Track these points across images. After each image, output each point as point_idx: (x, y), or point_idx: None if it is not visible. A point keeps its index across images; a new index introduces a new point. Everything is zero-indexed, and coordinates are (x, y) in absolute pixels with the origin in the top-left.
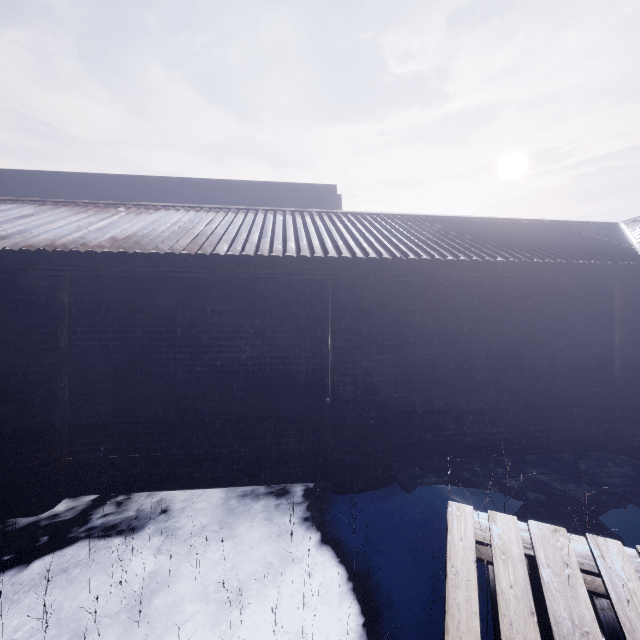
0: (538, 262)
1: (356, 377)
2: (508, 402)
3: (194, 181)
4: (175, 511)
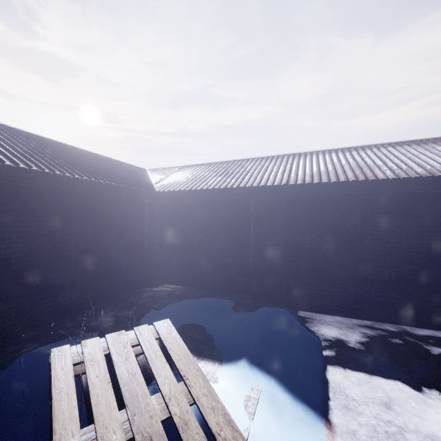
0: (109, 184)
1: None
2: (91, 273)
3: None
4: None
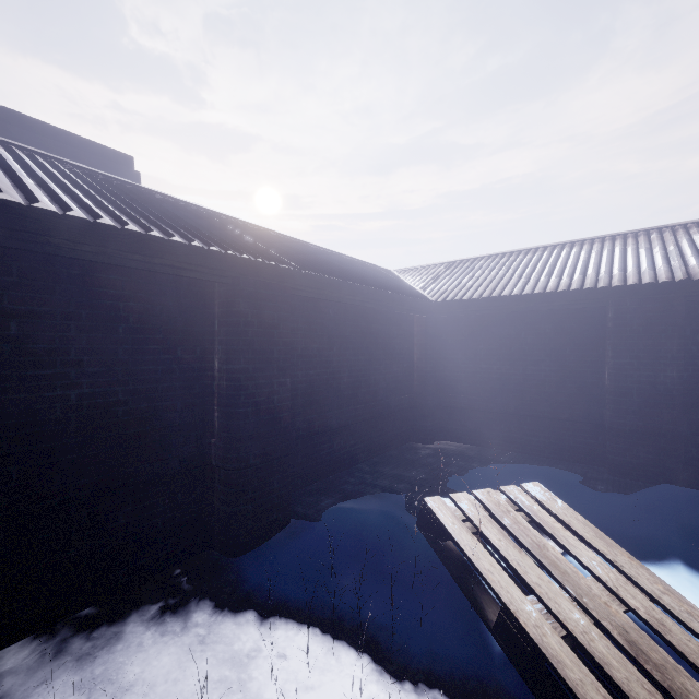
0: (386, 292)
1: (258, 406)
2: (363, 415)
3: None
4: None
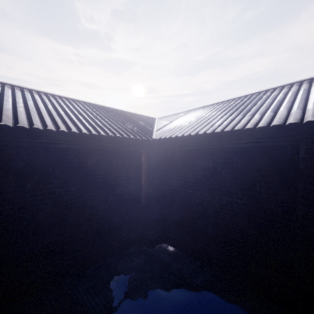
0: (88, 134)
1: None
2: (71, 236)
3: None
4: None
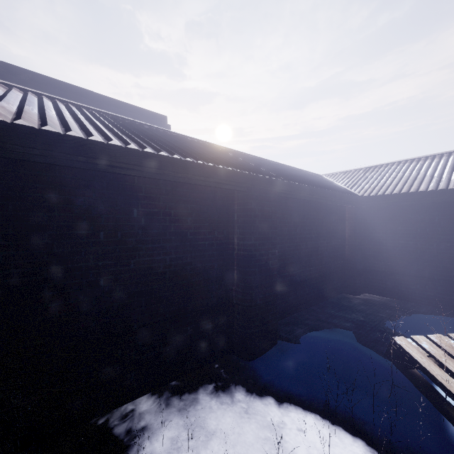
0: (330, 191)
1: (261, 267)
2: (314, 274)
3: (15, 69)
4: (122, 440)
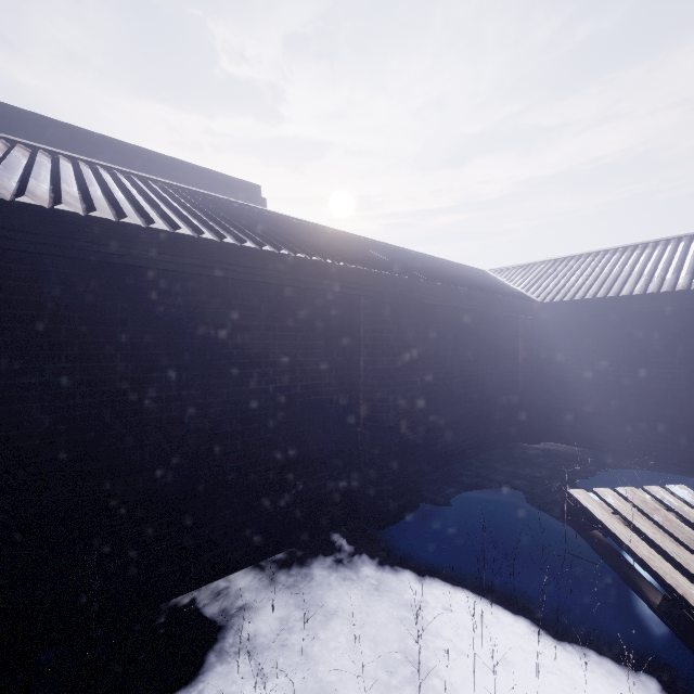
0: (496, 296)
1: (397, 401)
2: (472, 412)
3: (49, 122)
4: (217, 620)
